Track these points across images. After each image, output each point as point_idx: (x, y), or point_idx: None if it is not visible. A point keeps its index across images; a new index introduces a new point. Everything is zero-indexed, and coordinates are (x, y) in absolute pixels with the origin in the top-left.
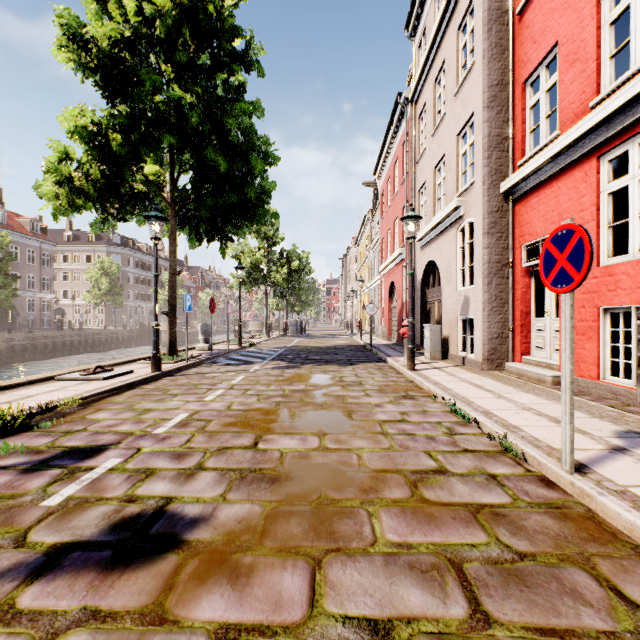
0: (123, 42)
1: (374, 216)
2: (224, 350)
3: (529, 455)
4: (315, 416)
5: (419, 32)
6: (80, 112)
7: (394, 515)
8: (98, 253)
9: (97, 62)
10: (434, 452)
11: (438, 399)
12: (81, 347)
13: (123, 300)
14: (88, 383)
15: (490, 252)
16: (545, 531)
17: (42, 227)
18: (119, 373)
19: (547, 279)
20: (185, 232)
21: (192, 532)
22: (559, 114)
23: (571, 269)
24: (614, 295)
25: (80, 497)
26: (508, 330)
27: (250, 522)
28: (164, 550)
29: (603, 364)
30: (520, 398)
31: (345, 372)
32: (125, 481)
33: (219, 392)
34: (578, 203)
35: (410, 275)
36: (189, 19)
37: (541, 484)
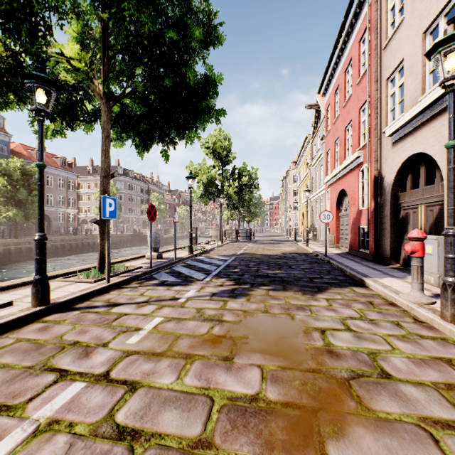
0: None
1: (315, 136)
2: (172, 259)
3: None
4: None
5: None
6: None
7: None
8: None
9: None
10: None
11: None
12: (90, 247)
13: (124, 213)
14: None
15: None
16: None
17: (69, 163)
18: None
19: None
20: (134, 141)
21: None
22: None
23: None
24: None
25: None
26: None
27: None
28: None
29: None
30: None
31: (321, 313)
32: None
33: (60, 401)
34: None
35: (451, 148)
36: None
37: None
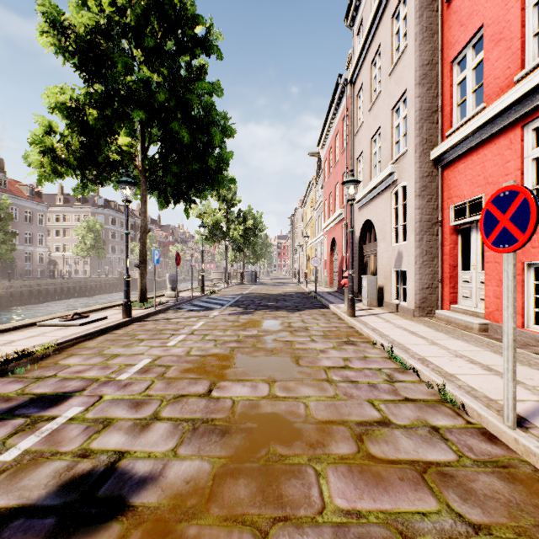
0: (97, 28)
1: (318, 181)
2: (189, 297)
3: (468, 406)
4: (265, 362)
5: (357, 21)
6: (61, 90)
7: (341, 475)
8: (85, 213)
9: (75, 46)
10: (377, 401)
11: (377, 345)
12: (70, 293)
13: (106, 253)
14: (66, 329)
15: (421, 212)
16: (496, 496)
17: (37, 192)
18: (94, 319)
19: (488, 239)
20: (155, 195)
21: (139, 495)
22: (485, 88)
23: (515, 229)
24: (538, 251)
25: (36, 451)
26: (437, 281)
27: (198, 482)
28: (108, 518)
29: (527, 314)
30: (452, 345)
31: (293, 318)
32: (82, 432)
33: (181, 337)
34: (503, 168)
35: (350, 233)
36: (156, 9)
37: (483, 438)
